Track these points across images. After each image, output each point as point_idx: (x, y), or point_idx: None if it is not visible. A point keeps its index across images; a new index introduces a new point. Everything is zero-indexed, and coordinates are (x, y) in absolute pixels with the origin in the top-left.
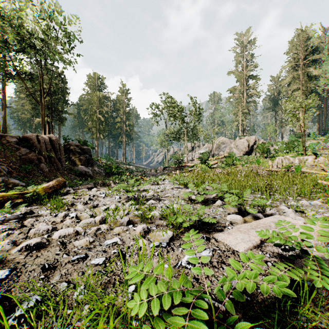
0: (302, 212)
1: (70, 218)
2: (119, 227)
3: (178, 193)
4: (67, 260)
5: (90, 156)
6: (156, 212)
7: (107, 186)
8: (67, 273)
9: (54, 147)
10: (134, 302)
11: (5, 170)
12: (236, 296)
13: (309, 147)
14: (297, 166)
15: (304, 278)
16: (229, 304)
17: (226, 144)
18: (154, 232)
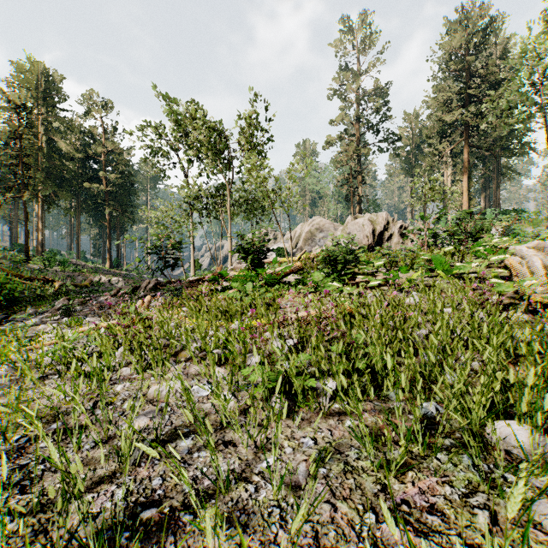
0: None
1: None
2: None
3: None
4: None
5: None
6: None
7: None
8: None
9: None
10: None
11: None
12: None
13: None
14: None
15: None
16: None
17: (327, 231)
18: None
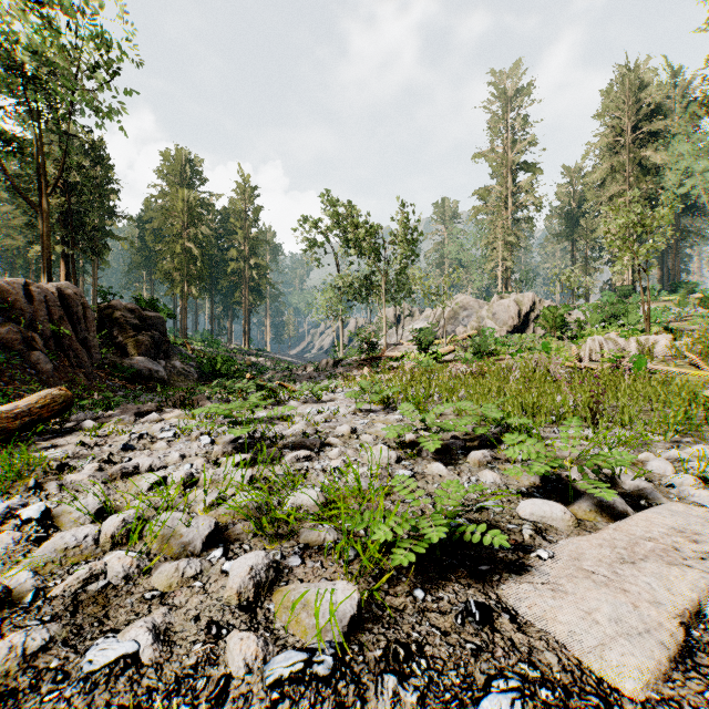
0: None
1: (17, 526)
2: (171, 567)
3: (368, 426)
4: None
5: (163, 335)
6: (306, 495)
7: (190, 408)
8: None
9: (72, 312)
10: None
11: None
12: None
13: None
14: (637, 358)
15: None
16: None
17: (471, 309)
18: (295, 579)
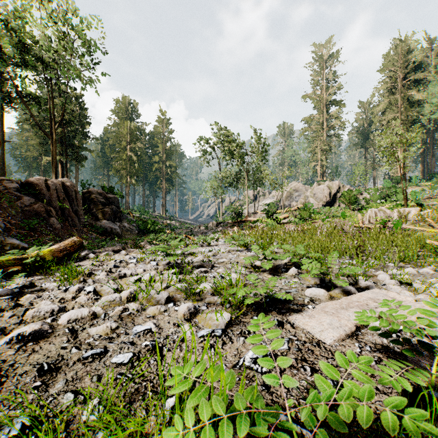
0: (409, 284)
1: (85, 294)
2: (154, 307)
3: (236, 258)
4: (77, 358)
5: (117, 208)
6: (207, 285)
7: (139, 249)
8: (75, 377)
9: (69, 195)
10: (173, 435)
11: (2, 226)
12: (333, 422)
13: (410, 196)
14: (397, 221)
15: (430, 388)
16: (322, 435)
17: (301, 191)
18: (205, 313)
